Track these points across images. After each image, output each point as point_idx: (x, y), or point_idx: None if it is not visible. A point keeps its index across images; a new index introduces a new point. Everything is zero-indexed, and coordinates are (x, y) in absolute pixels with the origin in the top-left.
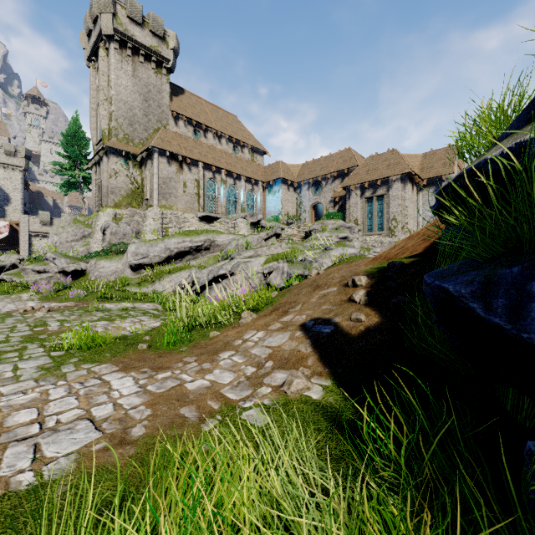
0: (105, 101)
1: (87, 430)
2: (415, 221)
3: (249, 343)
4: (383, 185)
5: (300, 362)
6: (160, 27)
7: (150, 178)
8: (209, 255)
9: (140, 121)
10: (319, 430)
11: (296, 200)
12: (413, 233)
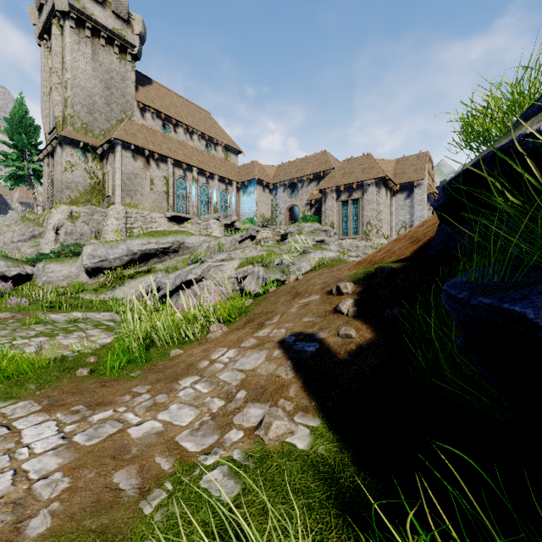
0: (59, 85)
1: None
2: (389, 226)
3: (217, 365)
4: (358, 188)
5: (280, 392)
6: (125, 8)
7: (112, 173)
8: (178, 258)
9: (101, 110)
10: (310, 509)
11: (271, 202)
12: (400, 235)
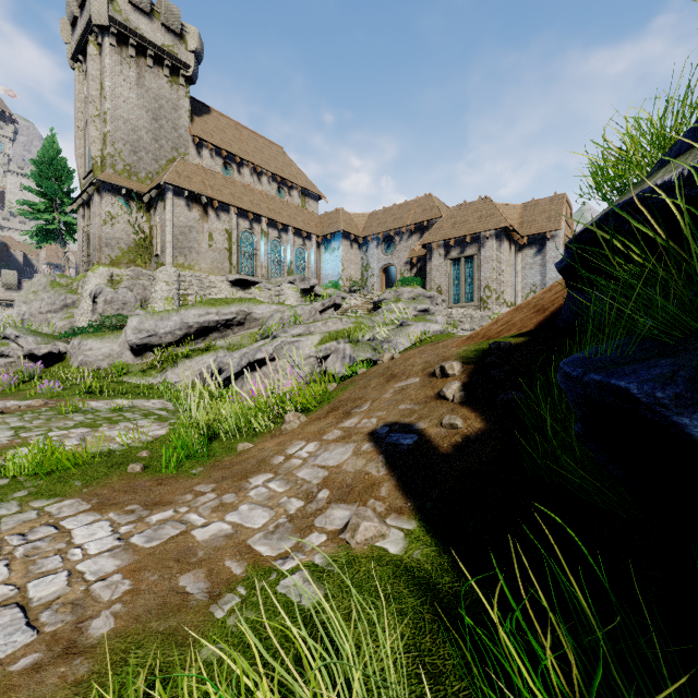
0: (97, 117)
1: (10, 629)
2: (514, 290)
3: (295, 460)
4: (473, 242)
5: (369, 491)
6: (177, 19)
7: (161, 226)
8: (243, 332)
9: (148, 148)
10: (402, 614)
11: (361, 260)
12: (521, 303)
